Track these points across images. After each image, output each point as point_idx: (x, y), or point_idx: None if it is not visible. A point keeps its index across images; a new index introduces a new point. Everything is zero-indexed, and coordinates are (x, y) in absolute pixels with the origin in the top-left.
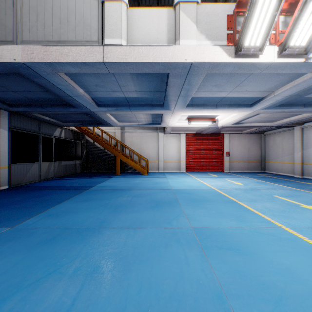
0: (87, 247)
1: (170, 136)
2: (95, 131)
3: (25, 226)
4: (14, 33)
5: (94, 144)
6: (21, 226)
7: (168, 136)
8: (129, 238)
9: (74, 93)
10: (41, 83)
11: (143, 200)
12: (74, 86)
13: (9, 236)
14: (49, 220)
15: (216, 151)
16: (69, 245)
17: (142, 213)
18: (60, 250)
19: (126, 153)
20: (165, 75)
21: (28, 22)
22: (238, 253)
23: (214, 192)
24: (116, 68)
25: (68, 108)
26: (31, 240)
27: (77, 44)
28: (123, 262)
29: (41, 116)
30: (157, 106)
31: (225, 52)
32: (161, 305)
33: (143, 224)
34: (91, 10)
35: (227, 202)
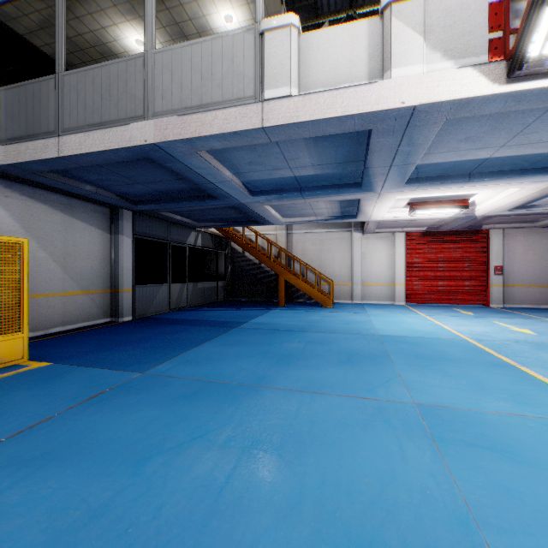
0: (242, 411)
1: (375, 238)
2: (246, 234)
3: (158, 373)
4: (145, 104)
5: (244, 255)
6: (153, 372)
7: (371, 238)
8: (303, 406)
9: (218, 179)
10: (174, 168)
11: (324, 350)
12: (218, 168)
13: (141, 383)
14: (187, 368)
15: (471, 264)
16: (217, 406)
17: (323, 371)
18: (205, 411)
19: (296, 270)
20: (363, 134)
21: (161, 86)
22: (509, 459)
23: (465, 344)
24: (281, 134)
25: (209, 202)
26: (168, 392)
27: (225, 106)
28: (294, 440)
29: (171, 215)
30: (349, 187)
31: (484, 76)
32: (356, 511)
33: (325, 387)
34: (244, 50)
35: (493, 364)
